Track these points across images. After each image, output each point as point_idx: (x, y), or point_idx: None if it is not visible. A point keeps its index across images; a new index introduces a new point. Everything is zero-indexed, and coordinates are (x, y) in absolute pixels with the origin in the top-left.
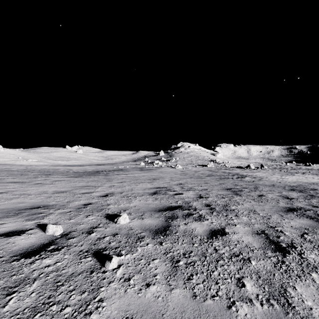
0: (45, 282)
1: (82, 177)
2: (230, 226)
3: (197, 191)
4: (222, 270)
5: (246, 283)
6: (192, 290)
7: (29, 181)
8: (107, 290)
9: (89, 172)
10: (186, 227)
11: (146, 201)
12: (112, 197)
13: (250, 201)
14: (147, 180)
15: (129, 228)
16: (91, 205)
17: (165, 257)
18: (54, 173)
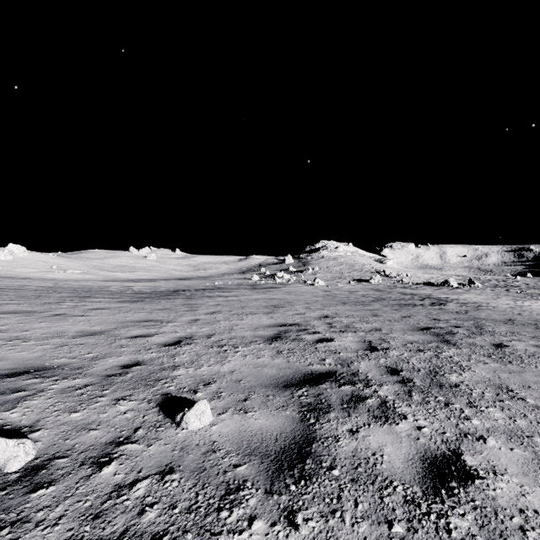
0: None
1: (144, 302)
2: (471, 441)
3: (361, 333)
4: None
5: None
6: None
7: (43, 310)
8: None
9: (160, 292)
10: (355, 445)
11: (258, 357)
12: (188, 346)
13: (484, 361)
14: (262, 309)
15: (209, 446)
16: (139, 368)
17: None
18: (97, 294)
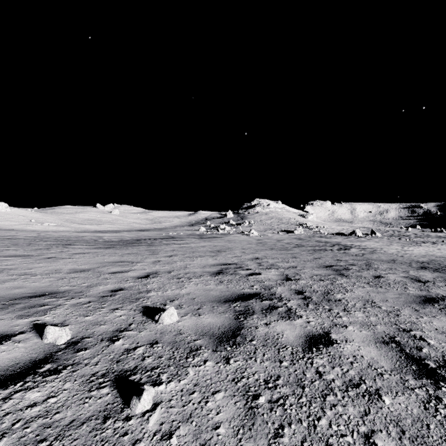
0: (20, 440)
1: (115, 248)
2: (338, 328)
3: (281, 269)
4: (334, 417)
5: None
6: None
7: (37, 254)
8: None
9: (126, 240)
10: (267, 330)
11: (206, 285)
12: (155, 278)
13: (363, 286)
14: (208, 253)
15: (178, 332)
16: (123, 292)
17: (235, 388)
18: (76, 242)
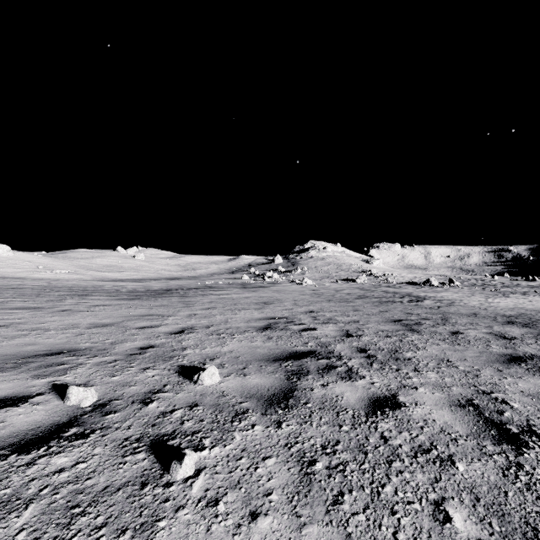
0: (49, 507)
1: (142, 300)
2: (407, 389)
3: (341, 324)
4: (401, 484)
5: (453, 514)
6: (344, 529)
7: (49, 306)
8: (172, 526)
9: (154, 291)
10: (324, 392)
11: (252, 341)
12: (191, 334)
13: (438, 343)
14: (253, 305)
15: (220, 393)
16: (154, 349)
17: (288, 453)
18: (94, 292)
